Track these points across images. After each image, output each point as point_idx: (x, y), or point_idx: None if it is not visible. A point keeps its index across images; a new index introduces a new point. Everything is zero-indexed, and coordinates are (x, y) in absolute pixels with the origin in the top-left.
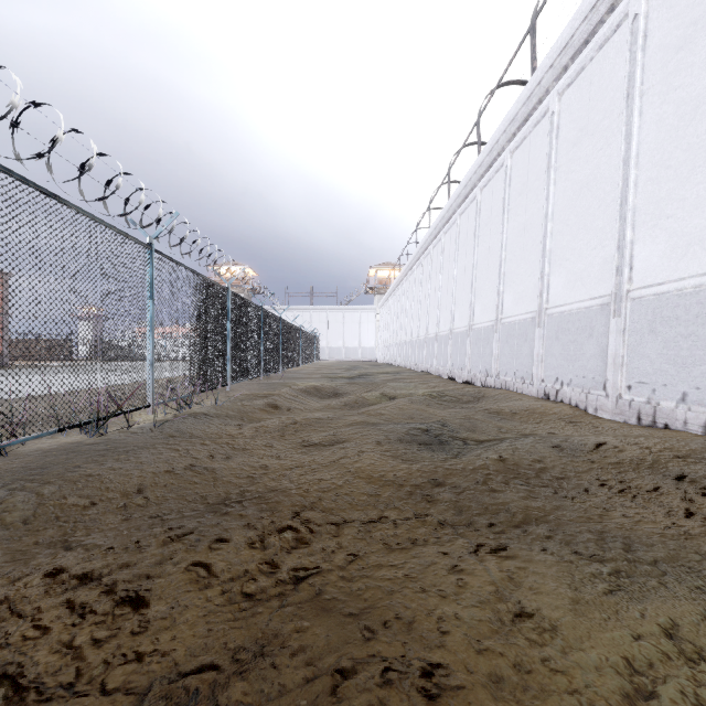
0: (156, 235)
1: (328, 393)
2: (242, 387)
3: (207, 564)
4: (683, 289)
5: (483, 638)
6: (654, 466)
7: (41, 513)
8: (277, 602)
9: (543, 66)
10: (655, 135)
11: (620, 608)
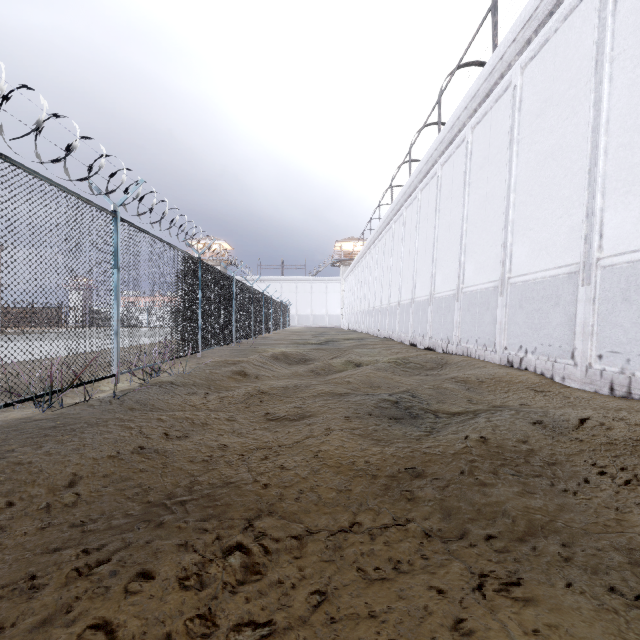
0: (120, 202)
1: (296, 359)
2: (213, 354)
3: (113, 626)
4: None
5: None
6: None
7: None
8: None
9: (505, 41)
10: (627, 100)
11: None
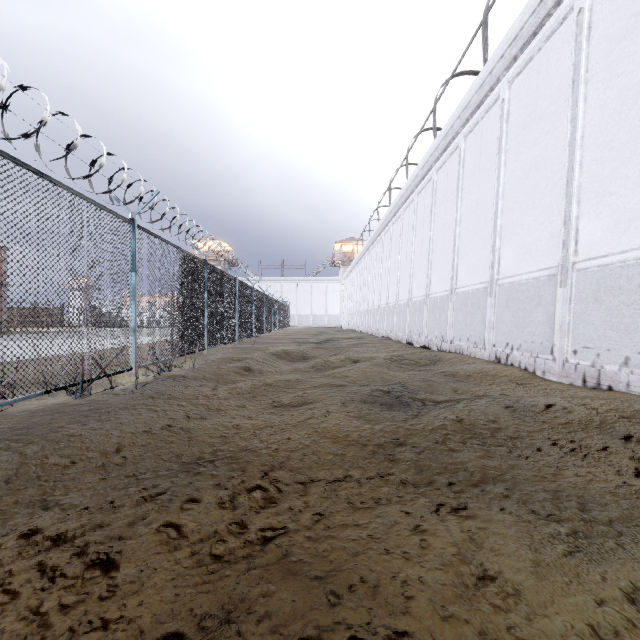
0: (137, 211)
1: (297, 356)
2: (218, 351)
3: (178, 525)
4: (625, 261)
5: (448, 603)
6: (602, 426)
7: (23, 472)
8: (244, 565)
9: (494, 57)
10: (599, 118)
11: (581, 571)
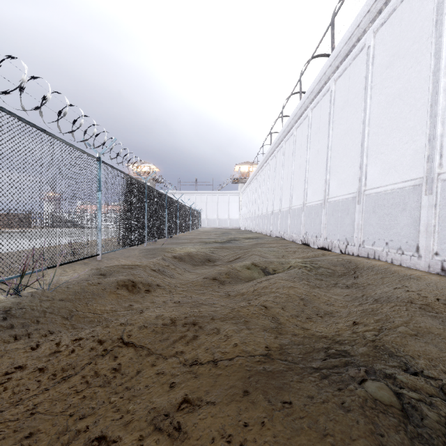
0: None
1: (200, 259)
2: (121, 254)
3: None
4: None
5: None
6: None
7: None
8: None
9: None
10: None
11: None
